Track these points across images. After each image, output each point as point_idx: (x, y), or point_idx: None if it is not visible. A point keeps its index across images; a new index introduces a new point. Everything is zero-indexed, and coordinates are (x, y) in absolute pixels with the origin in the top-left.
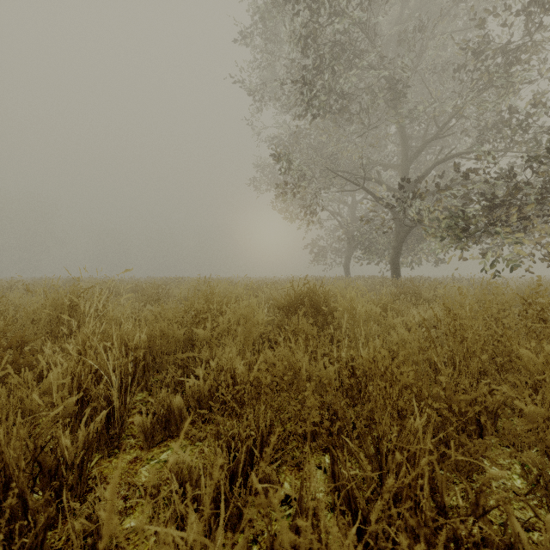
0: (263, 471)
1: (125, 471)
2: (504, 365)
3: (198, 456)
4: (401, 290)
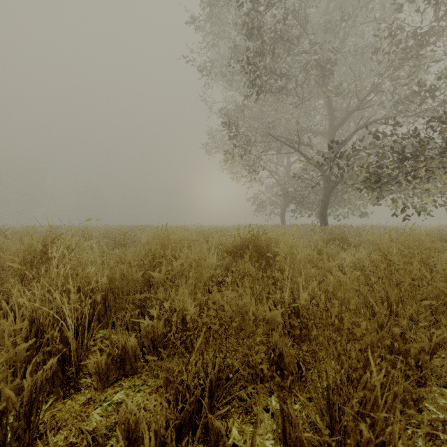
0: (211, 422)
1: (77, 414)
2: (438, 308)
3: (149, 399)
4: (331, 236)
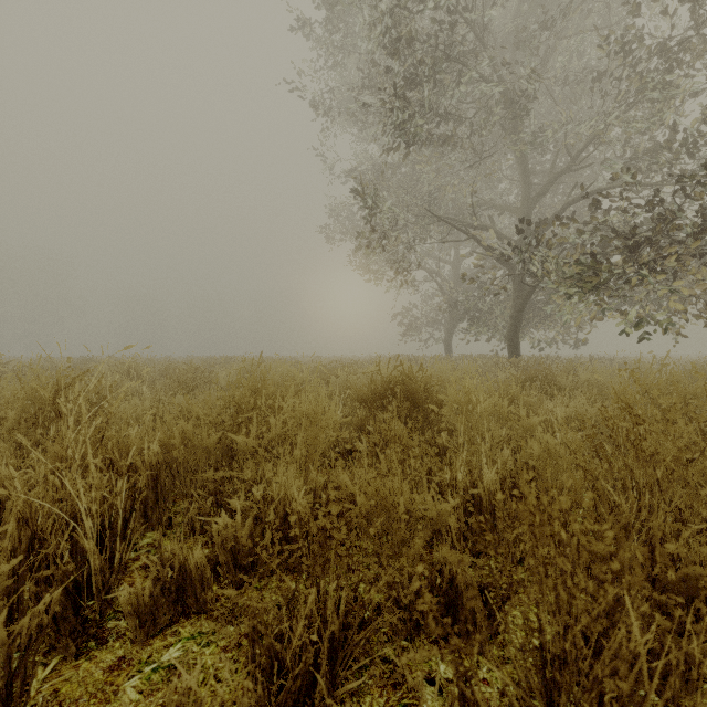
0: None
1: (97, 688)
2: None
3: (225, 660)
4: (527, 375)
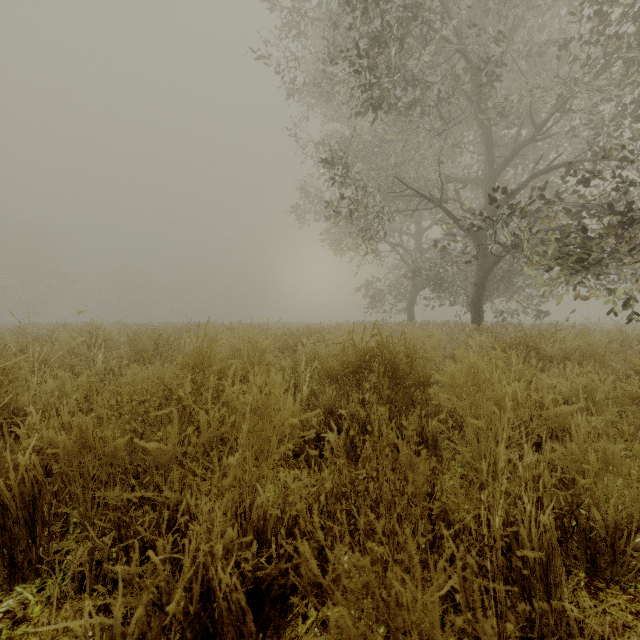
0: None
1: None
2: None
3: None
4: (506, 342)
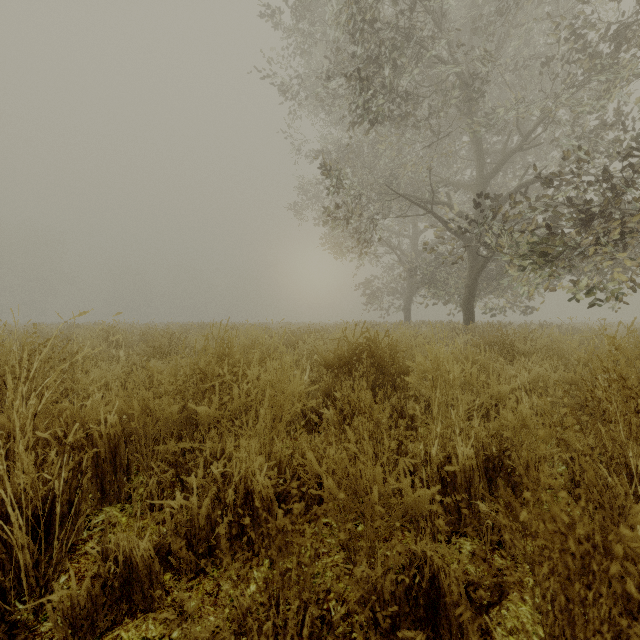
0: None
1: None
2: None
3: None
4: (486, 340)
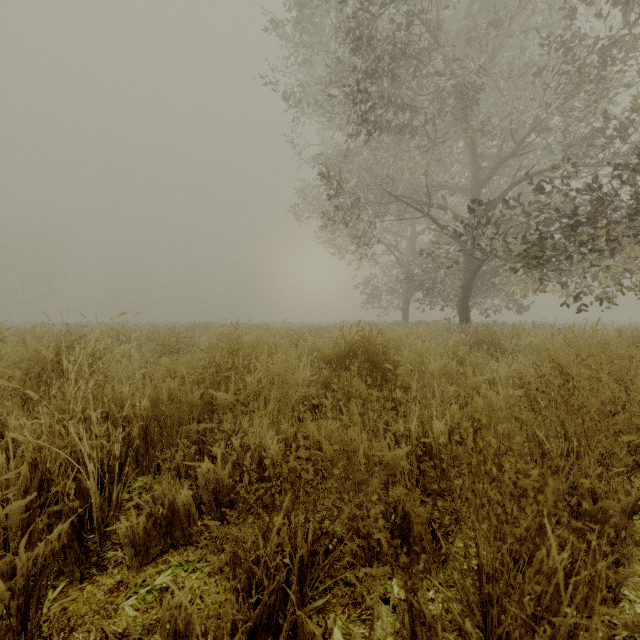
0: (301, 621)
1: (100, 607)
2: (639, 445)
3: (209, 583)
4: (475, 339)
